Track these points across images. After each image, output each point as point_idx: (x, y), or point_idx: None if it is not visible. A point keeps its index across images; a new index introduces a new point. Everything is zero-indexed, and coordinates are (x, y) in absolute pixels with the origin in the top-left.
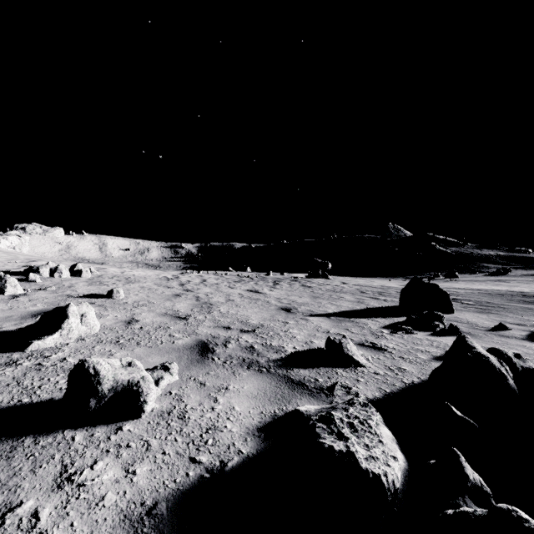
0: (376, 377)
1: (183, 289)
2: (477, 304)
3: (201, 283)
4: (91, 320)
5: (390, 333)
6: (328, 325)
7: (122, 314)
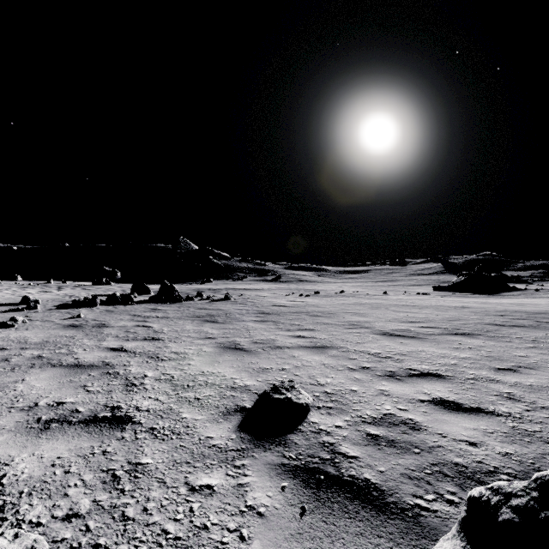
0: None
1: None
2: None
3: None
4: None
5: None
6: None
7: None
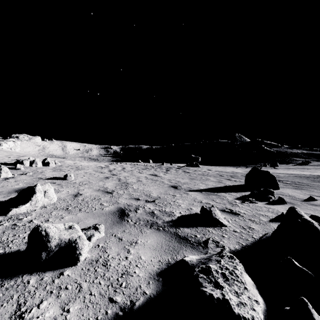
0: (235, 234)
1: (110, 174)
2: (293, 183)
3: (122, 170)
4: (51, 195)
5: (240, 202)
6: (201, 197)
7: (71, 190)
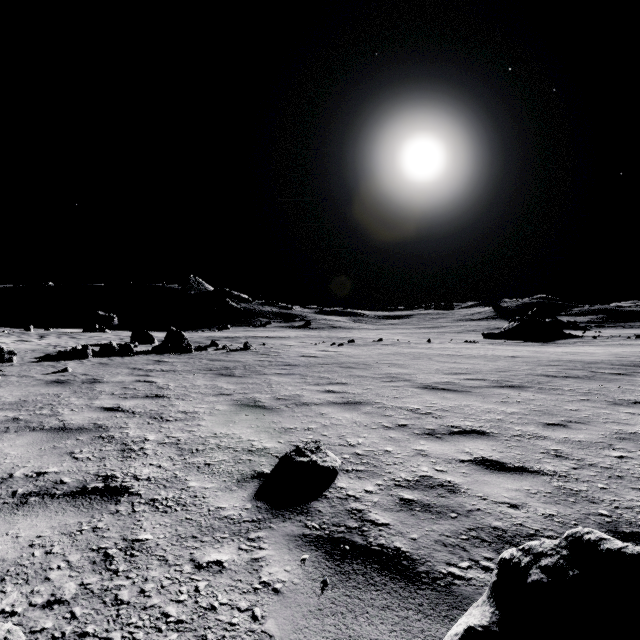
0: None
1: None
2: None
3: None
4: None
5: None
6: None
7: None
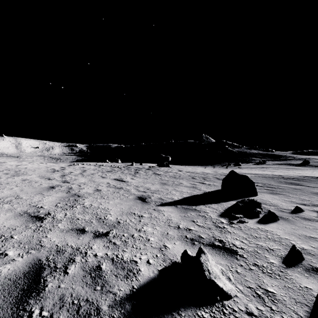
0: None
1: (61, 181)
2: (265, 186)
3: (80, 173)
4: None
5: (228, 223)
6: (177, 217)
7: None
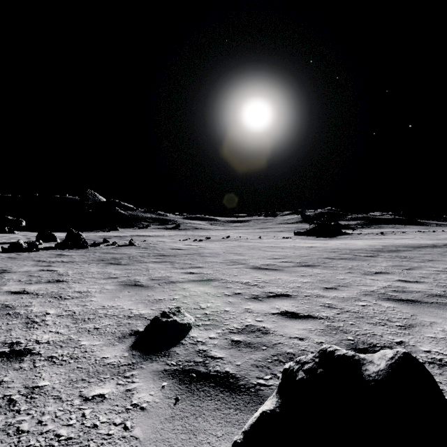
0: None
1: None
2: None
3: None
4: None
5: None
6: None
7: None
